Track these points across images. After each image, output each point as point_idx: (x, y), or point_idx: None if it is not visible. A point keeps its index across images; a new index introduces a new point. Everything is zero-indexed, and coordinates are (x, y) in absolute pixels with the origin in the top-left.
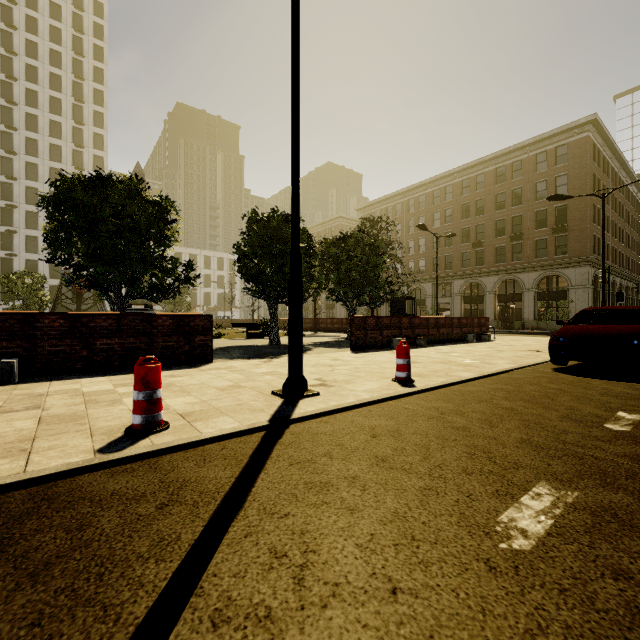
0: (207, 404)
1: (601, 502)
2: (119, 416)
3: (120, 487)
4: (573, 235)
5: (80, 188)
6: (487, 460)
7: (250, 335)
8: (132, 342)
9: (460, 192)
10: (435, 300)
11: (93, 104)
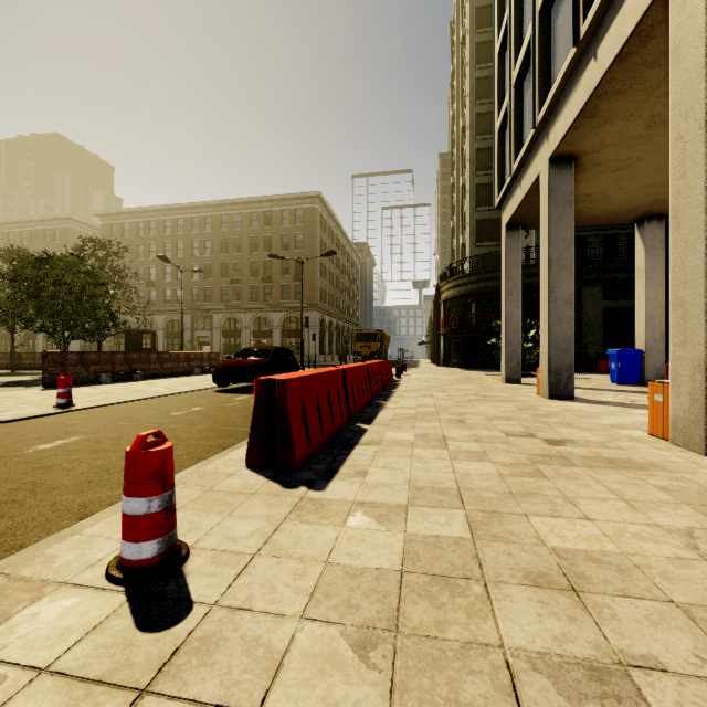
0: None
1: (100, 437)
2: None
3: None
4: (307, 285)
5: None
6: (62, 434)
7: None
8: None
9: (220, 226)
10: (195, 333)
11: None
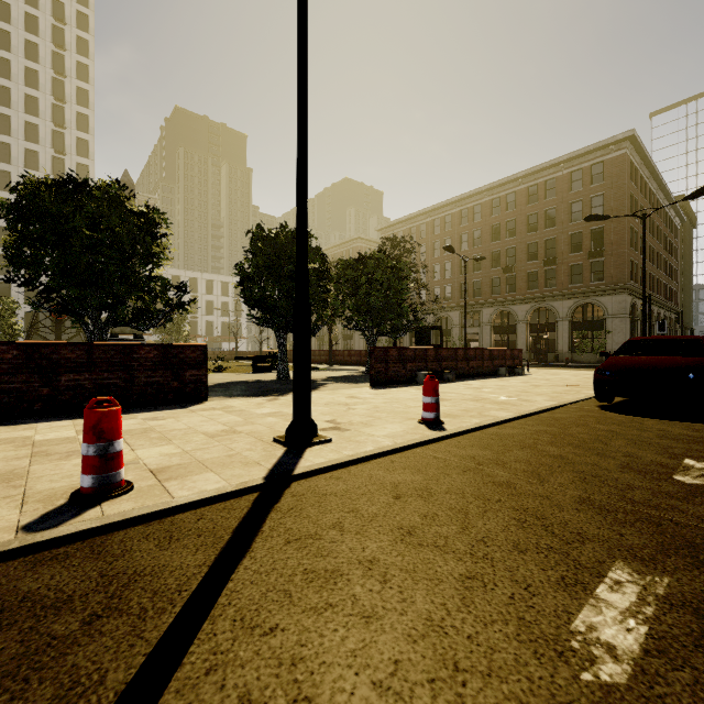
0: (189, 456)
1: (702, 593)
2: (70, 474)
3: (38, 586)
4: (610, 260)
5: (47, 193)
6: (543, 530)
7: (256, 369)
8: (107, 378)
9: (490, 212)
10: (463, 330)
11: (77, 105)
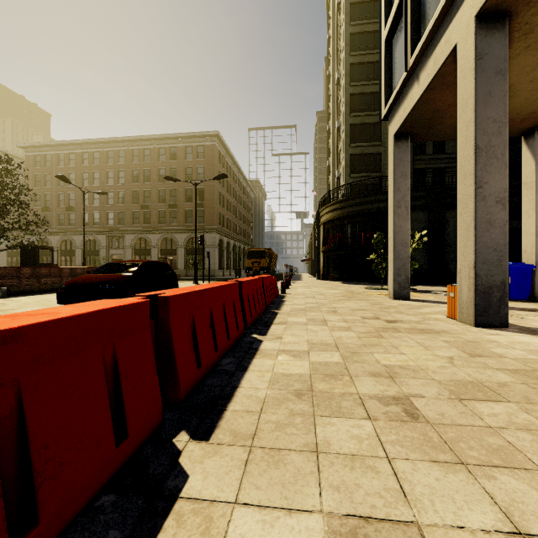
0: None
1: None
2: None
3: None
4: (207, 210)
5: None
6: None
7: None
8: None
9: (131, 159)
10: (109, 251)
11: None
